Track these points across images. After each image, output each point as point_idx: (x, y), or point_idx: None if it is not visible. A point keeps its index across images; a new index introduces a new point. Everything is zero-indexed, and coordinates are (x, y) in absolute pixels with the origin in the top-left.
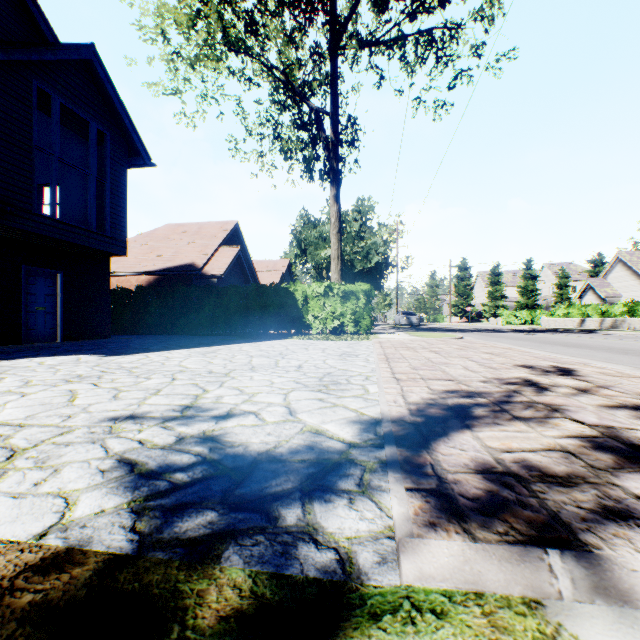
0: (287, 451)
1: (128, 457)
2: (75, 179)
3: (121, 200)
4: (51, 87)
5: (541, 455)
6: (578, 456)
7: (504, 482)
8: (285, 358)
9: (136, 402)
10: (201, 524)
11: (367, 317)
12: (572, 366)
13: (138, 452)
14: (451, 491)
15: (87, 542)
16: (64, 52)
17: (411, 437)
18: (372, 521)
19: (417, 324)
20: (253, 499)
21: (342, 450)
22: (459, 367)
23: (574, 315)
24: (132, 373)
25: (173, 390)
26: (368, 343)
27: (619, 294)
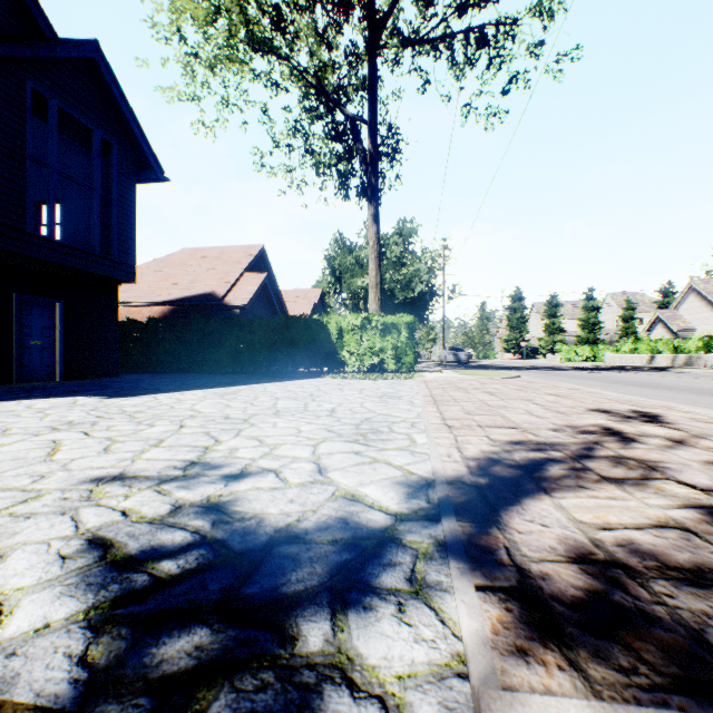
0: (314, 526)
1: (103, 536)
2: (78, 196)
3: (130, 219)
4: (48, 89)
5: (652, 534)
6: (703, 537)
7: (611, 578)
8: (316, 400)
9: (130, 456)
10: (184, 650)
11: (410, 353)
12: (655, 410)
13: (118, 528)
14: (540, 592)
15: (8, 685)
16: (63, 48)
17: (474, 506)
18: (432, 645)
19: (466, 361)
20: (263, 605)
21: (386, 525)
22: (521, 411)
23: (642, 351)
24: (133, 419)
25: (178, 440)
26: (412, 383)
27: (692, 327)
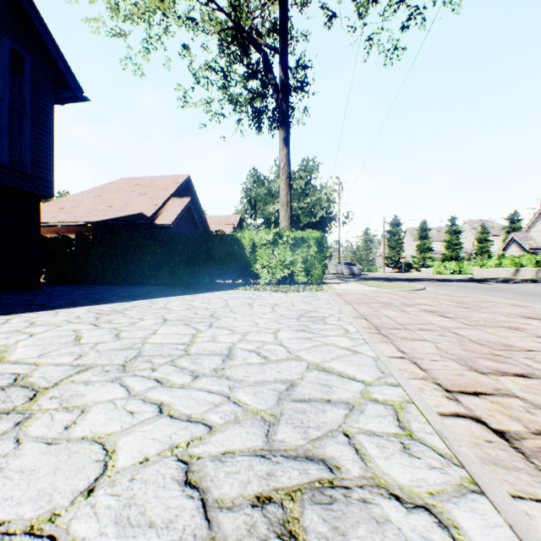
0: None
1: None
2: None
3: (46, 135)
4: None
5: None
6: None
7: None
8: (213, 326)
9: None
10: None
11: (319, 266)
12: None
13: None
14: None
15: None
16: None
17: None
18: None
19: (358, 274)
20: None
21: None
22: None
23: (507, 265)
24: None
25: None
26: (325, 295)
27: None
